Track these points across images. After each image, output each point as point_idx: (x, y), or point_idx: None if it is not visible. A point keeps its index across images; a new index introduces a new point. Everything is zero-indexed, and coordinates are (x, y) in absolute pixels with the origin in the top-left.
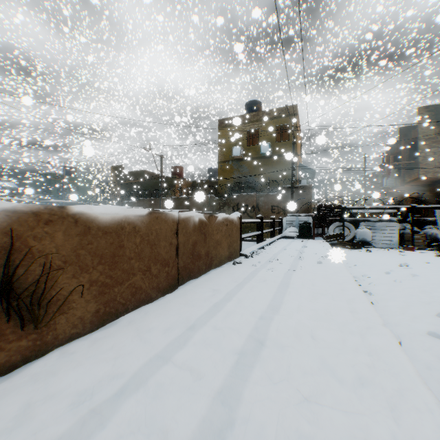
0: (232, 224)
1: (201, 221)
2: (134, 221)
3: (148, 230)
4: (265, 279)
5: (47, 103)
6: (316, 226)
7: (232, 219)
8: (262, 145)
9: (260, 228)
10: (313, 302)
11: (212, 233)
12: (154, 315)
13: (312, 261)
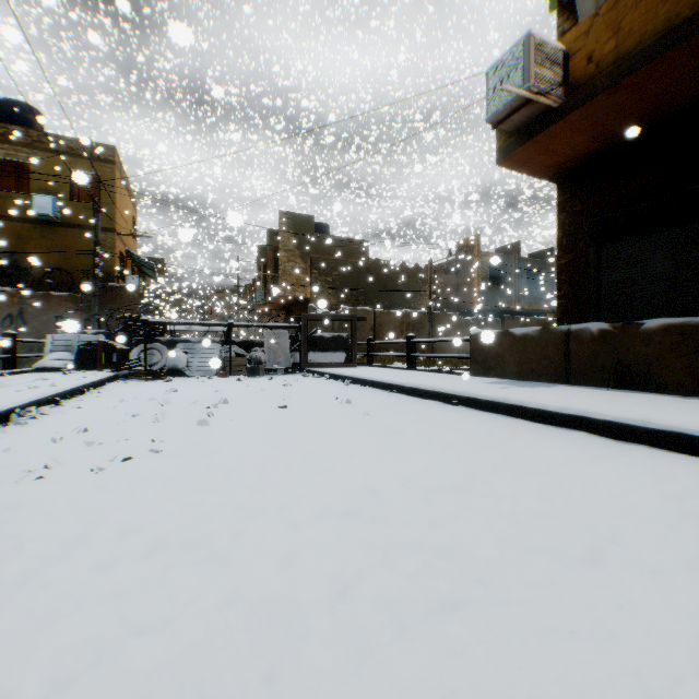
0: None
1: None
2: None
3: None
4: None
5: None
6: None
7: None
8: (39, 197)
9: None
10: None
11: None
12: None
13: None
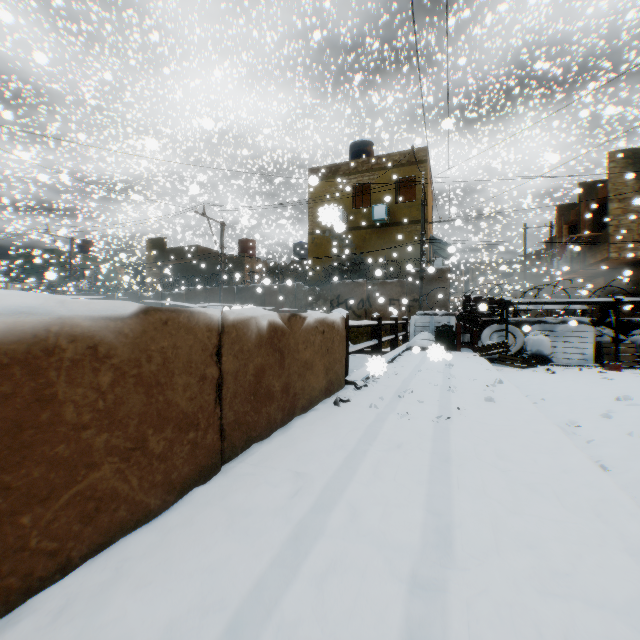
0: (332, 330)
1: (274, 326)
2: (93, 332)
3: (138, 352)
4: (398, 441)
5: (32, 133)
6: (461, 331)
7: (333, 322)
8: (376, 207)
9: (377, 335)
10: (521, 516)
11: (296, 348)
12: (136, 580)
13: (474, 396)
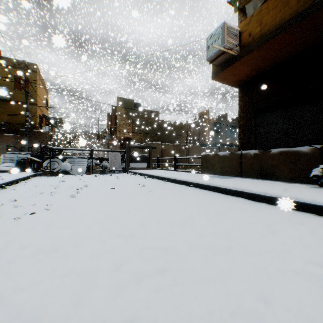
0: None
1: None
2: None
3: None
4: None
5: None
6: None
7: None
8: None
9: None
10: None
11: None
12: None
13: None
